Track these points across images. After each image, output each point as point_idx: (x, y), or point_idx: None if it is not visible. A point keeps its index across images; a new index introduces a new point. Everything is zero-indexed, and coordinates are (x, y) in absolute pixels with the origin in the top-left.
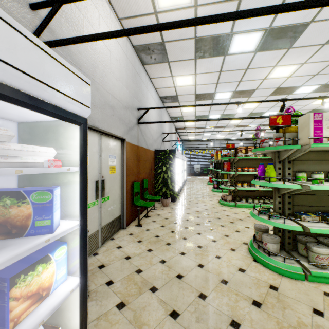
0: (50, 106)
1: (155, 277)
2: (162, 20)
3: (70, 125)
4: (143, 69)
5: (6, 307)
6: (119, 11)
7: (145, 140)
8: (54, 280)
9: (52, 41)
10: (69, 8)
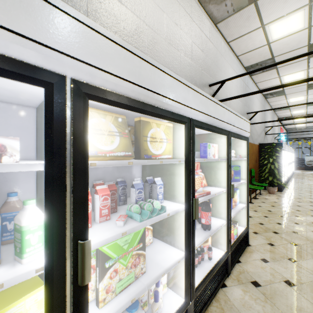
0: (243, 137)
1: (275, 228)
2: (274, 45)
3: (239, 140)
4: (250, 79)
5: (231, 201)
6: (238, 52)
7: (251, 136)
8: (237, 201)
9: (220, 100)
10: (218, 74)
